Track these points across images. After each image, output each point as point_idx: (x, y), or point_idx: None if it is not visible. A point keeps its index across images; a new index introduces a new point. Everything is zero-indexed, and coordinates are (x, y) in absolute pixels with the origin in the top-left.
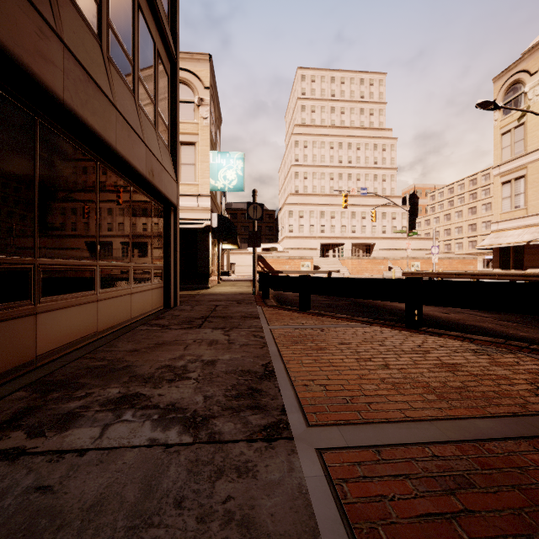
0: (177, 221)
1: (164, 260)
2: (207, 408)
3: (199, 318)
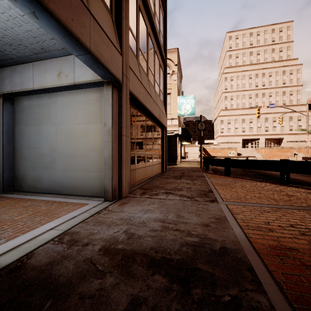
0: (166, 134)
1: (161, 151)
2: (192, 196)
3: (178, 176)
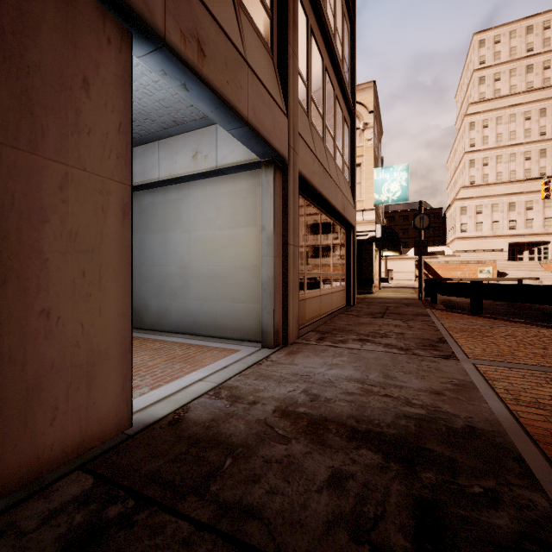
0: (355, 238)
1: (346, 269)
2: (407, 347)
3: (378, 313)
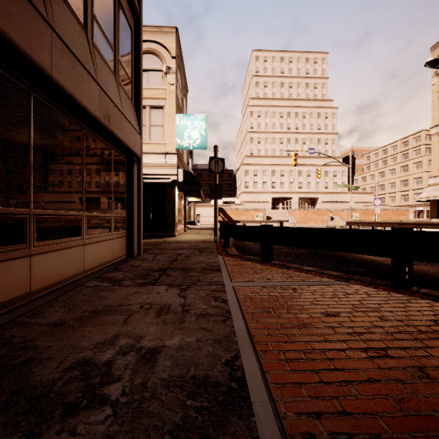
0: (140, 171)
1: (127, 210)
2: None
3: (157, 270)
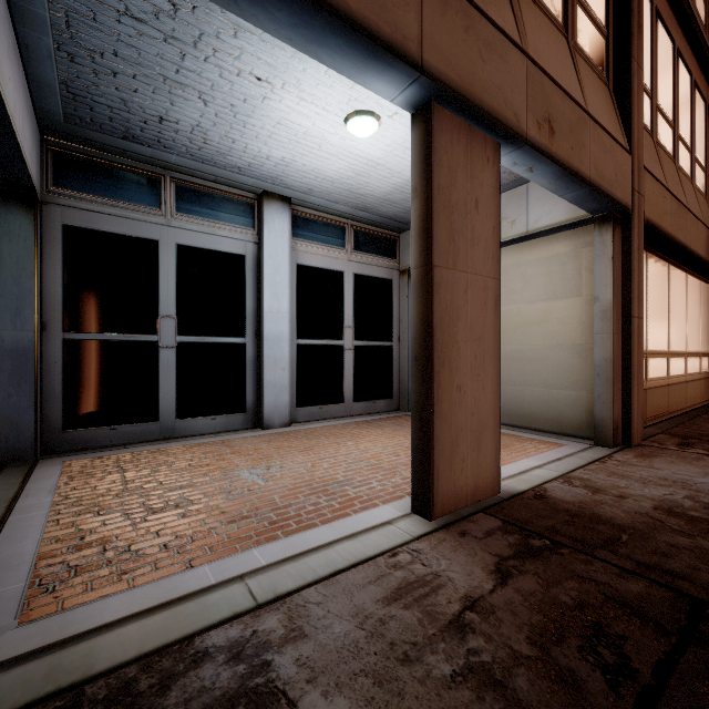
0: None
1: None
2: None
3: None
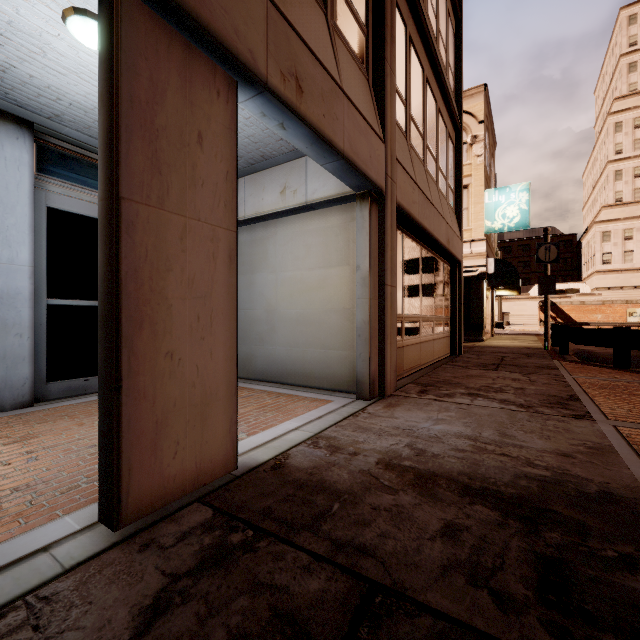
0: (461, 275)
1: (450, 312)
2: (529, 404)
3: (491, 364)
